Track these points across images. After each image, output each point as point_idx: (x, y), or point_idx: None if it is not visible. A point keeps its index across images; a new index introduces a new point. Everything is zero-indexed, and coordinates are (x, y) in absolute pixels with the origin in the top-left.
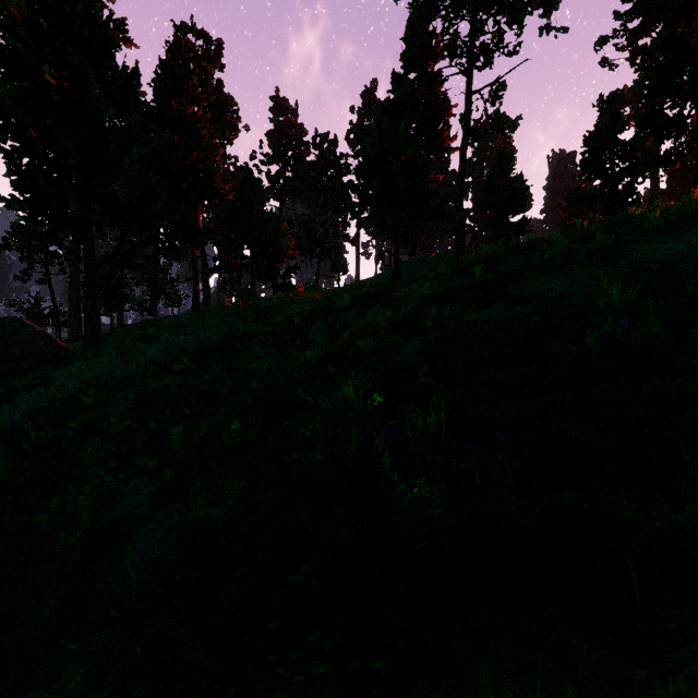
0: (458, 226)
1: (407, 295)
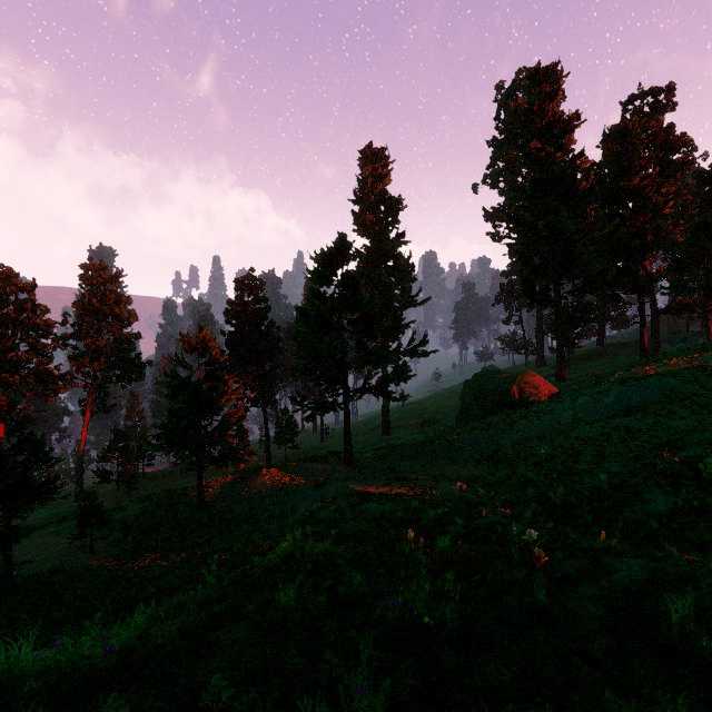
0: None
1: None
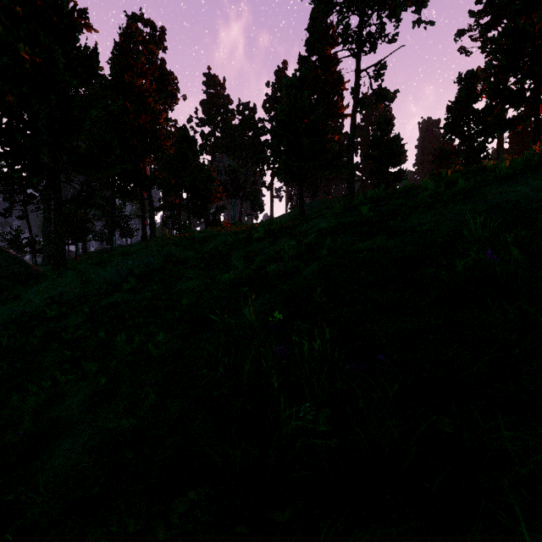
0: (349, 175)
1: (308, 228)
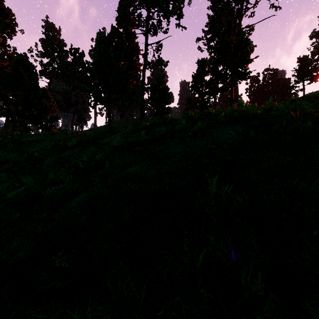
0: (141, 106)
1: (108, 142)
